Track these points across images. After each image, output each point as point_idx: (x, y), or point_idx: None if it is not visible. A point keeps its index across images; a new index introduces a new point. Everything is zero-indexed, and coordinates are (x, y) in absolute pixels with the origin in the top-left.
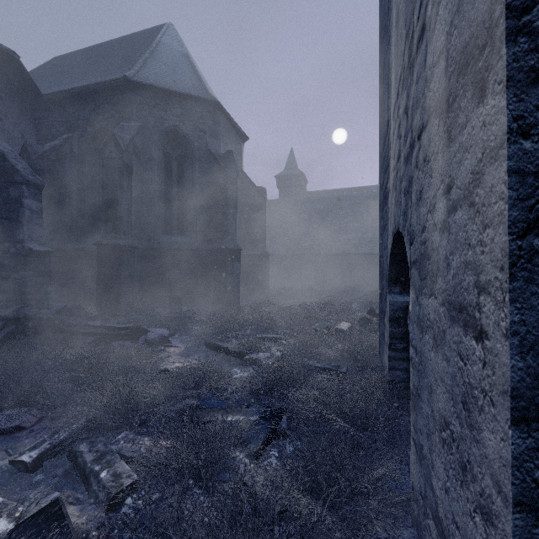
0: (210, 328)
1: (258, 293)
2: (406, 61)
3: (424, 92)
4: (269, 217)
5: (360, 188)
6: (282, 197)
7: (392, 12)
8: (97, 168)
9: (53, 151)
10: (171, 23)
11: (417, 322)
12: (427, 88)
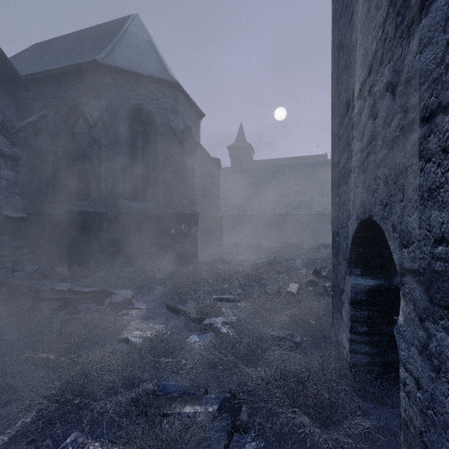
0: (170, 290)
1: (214, 250)
2: (390, 31)
3: (445, 60)
4: (222, 182)
5: (299, 157)
6: (233, 165)
7: None
8: (70, 142)
9: (30, 126)
10: (137, 14)
11: (420, 349)
12: None
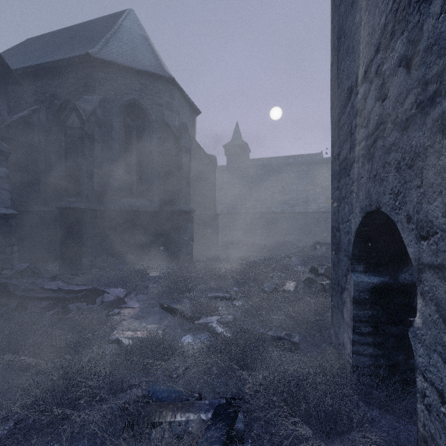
0: (164, 288)
1: (209, 248)
2: None
3: None
4: (218, 180)
5: (294, 156)
6: (229, 163)
7: None
8: (63, 137)
9: (21, 121)
10: (132, 9)
11: None
12: None
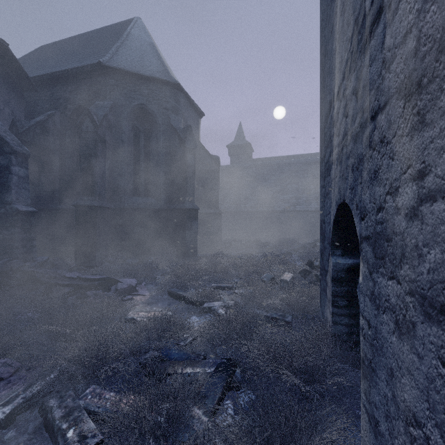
0: (171, 278)
1: (213, 245)
2: (354, 46)
3: (381, 73)
4: (221, 180)
5: (297, 155)
6: (232, 163)
7: (335, 2)
8: (76, 140)
9: (38, 125)
10: (139, 17)
11: (370, 296)
12: (385, 69)
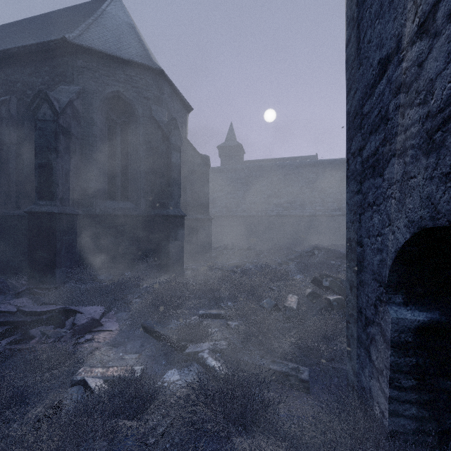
0: (148, 306)
1: (202, 254)
2: None
3: None
4: (211, 182)
5: (289, 158)
6: (223, 165)
7: None
8: None
9: None
10: None
11: None
12: None
